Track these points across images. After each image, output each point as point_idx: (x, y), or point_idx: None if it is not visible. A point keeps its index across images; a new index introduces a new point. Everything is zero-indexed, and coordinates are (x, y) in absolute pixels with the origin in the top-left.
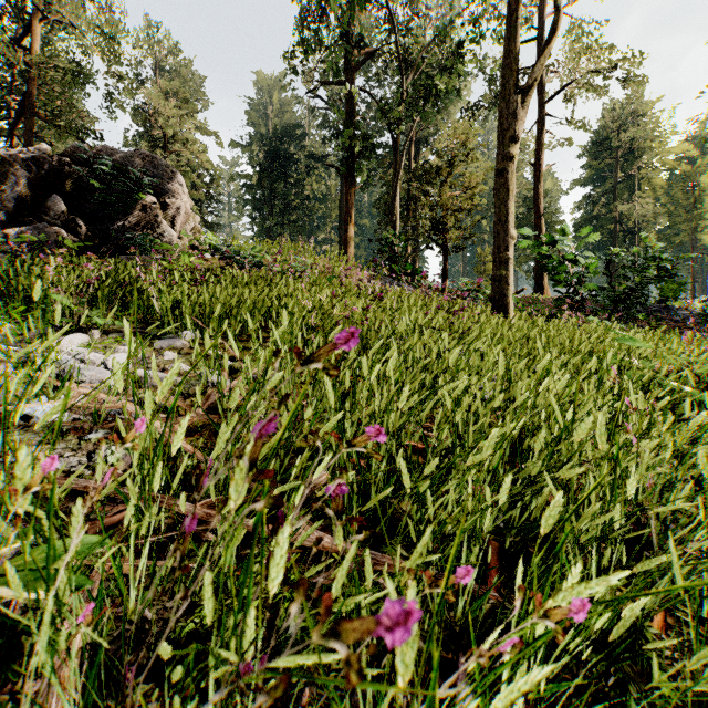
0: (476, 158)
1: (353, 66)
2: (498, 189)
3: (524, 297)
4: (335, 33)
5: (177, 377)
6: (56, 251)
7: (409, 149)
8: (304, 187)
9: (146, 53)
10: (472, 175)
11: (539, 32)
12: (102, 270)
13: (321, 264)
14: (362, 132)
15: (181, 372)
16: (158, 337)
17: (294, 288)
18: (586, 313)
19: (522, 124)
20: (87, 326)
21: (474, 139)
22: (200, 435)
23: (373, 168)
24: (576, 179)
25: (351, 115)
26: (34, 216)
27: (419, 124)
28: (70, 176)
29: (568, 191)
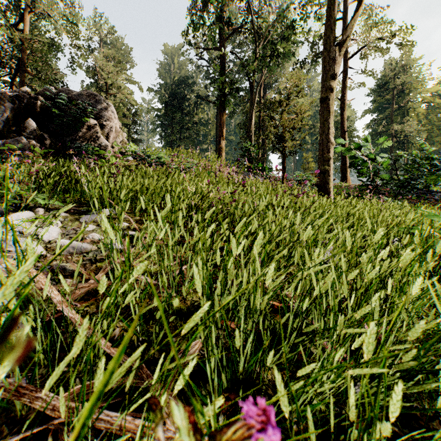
0: (304, 94)
1: (224, 38)
2: (322, 111)
3: (335, 184)
4: (213, 18)
5: (90, 245)
6: (14, 152)
7: (260, 91)
8: (194, 116)
9: (95, 33)
10: (302, 105)
11: (344, 14)
12: (44, 165)
13: (203, 164)
14: (230, 79)
15: (96, 240)
16: (86, 213)
17: (183, 178)
18: (385, 195)
19: (339, 66)
20: (36, 206)
21: (302, 82)
22: (95, 300)
23: (237, 103)
24: (366, 109)
25: (223, 69)
26: (17, 132)
27: (266, 75)
28: (41, 107)
29: (361, 117)
